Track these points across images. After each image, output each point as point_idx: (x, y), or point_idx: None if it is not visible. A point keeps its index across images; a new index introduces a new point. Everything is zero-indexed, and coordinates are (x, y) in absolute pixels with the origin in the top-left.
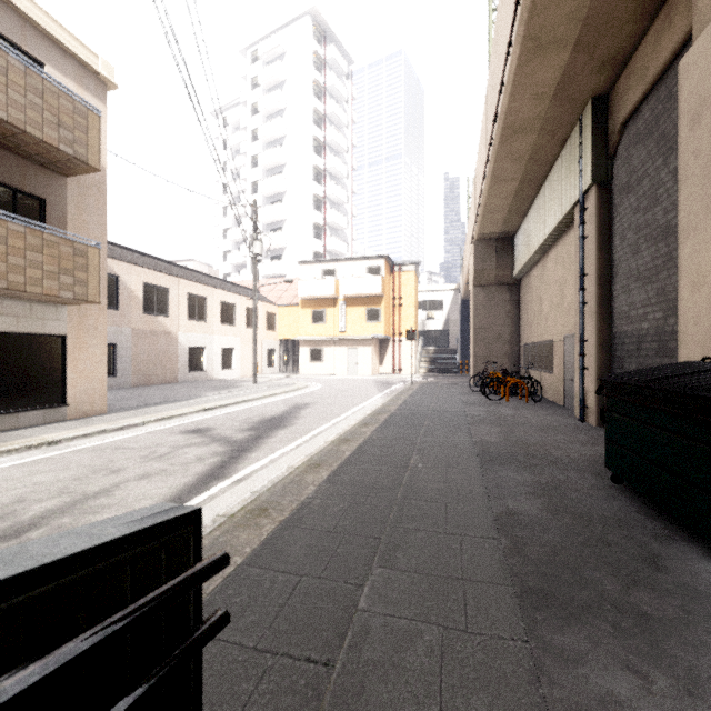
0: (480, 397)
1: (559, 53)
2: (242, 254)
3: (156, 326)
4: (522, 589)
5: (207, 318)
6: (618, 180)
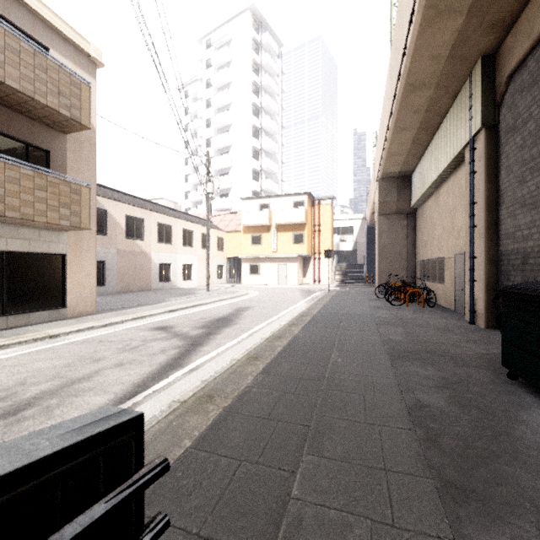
0: (384, 302)
1: (455, 19)
2: (199, 194)
3: (134, 247)
4: (442, 482)
5: (172, 241)
6: (504, 123)
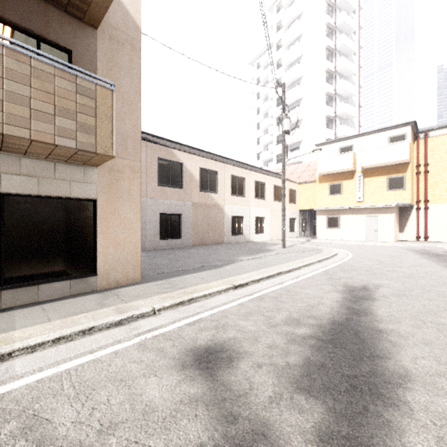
0: None
1: None
2: (269, 152)
3: (208, 200)
4: None
5: (245, 194)
6: None
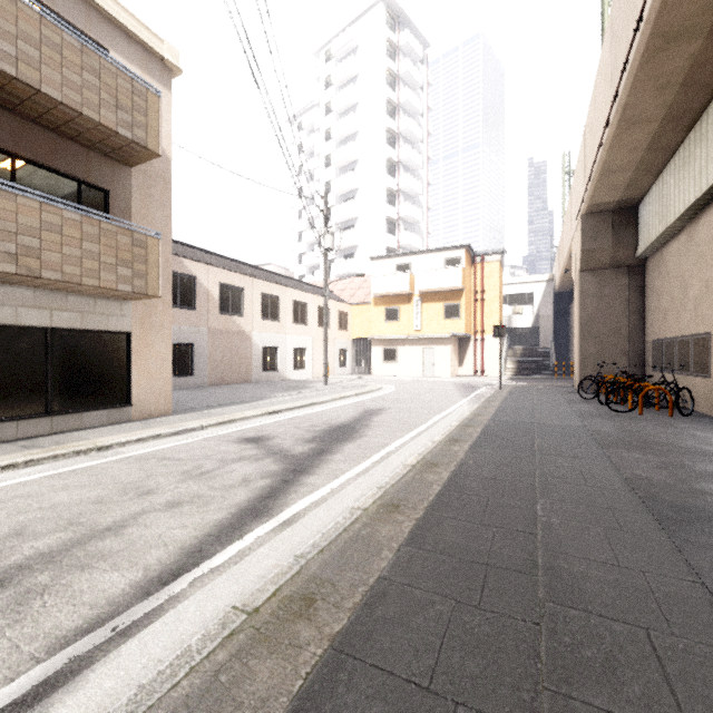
0: (597, 406)
1: None
2: (316, 255)
3: (231, 325)
4: None
5: (280, 317)
6: None
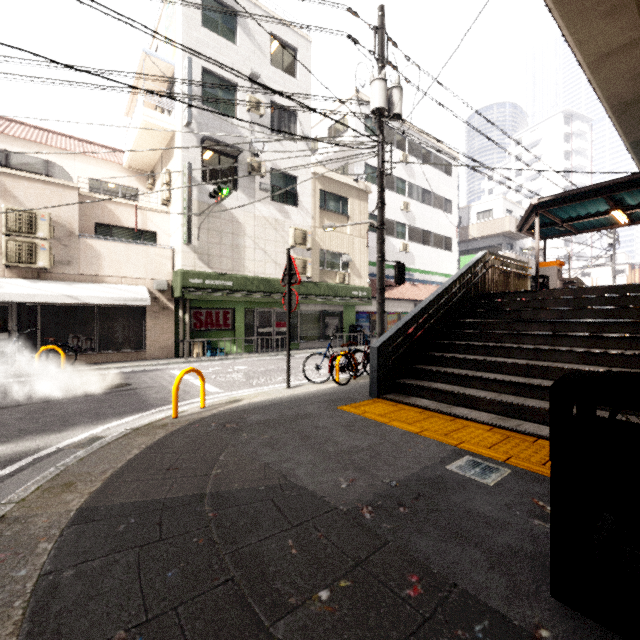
0: None
1: None
2: None
3: None
4: None
5: None
6: None
